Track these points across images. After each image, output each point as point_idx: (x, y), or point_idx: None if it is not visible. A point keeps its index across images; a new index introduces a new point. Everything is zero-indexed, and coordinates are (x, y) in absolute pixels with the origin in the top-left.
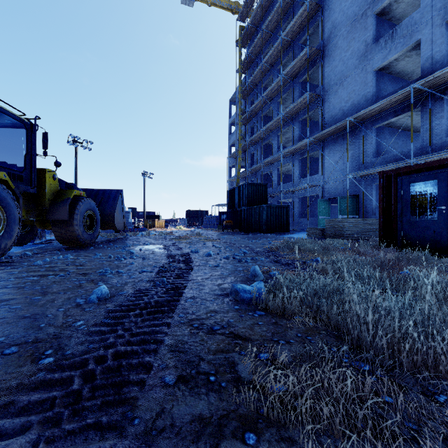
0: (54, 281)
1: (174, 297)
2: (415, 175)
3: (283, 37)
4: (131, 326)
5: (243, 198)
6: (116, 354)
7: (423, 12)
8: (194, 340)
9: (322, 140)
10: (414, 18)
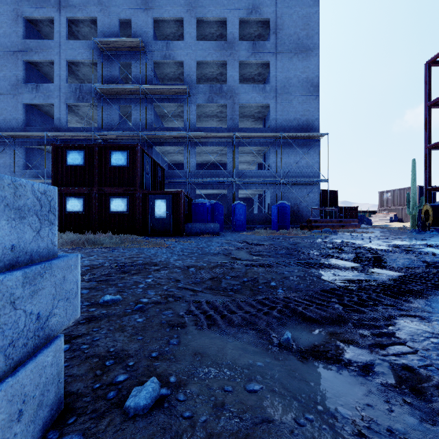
0: None
1: None
2: None
3: None
4: None
5: None
6: None
7: (55, 87)
8: None
9: None
10: (51, 87)
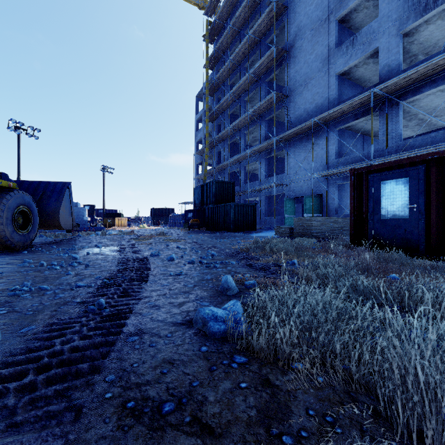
0: None
1: (107, 337)
2: (386, 172)
3: (251, 35)
4: None
5: (211, 196)
6: None
7: (380, 21)
8: None
9: (288, 140)
10: (373, 27)
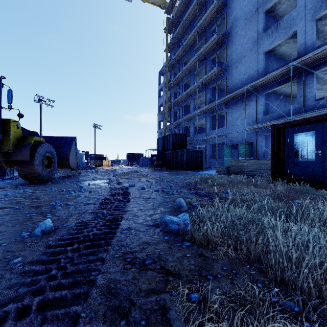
0: (7, 214)
1: (111, 230)
2: (298, 127)
3: (198, 26)
4: (67, 263)
5: (169, 144)
6: (42, 302)
7: (298, 11)
8: (127, 278)
9: (226, 102)
10: (292, 15)
